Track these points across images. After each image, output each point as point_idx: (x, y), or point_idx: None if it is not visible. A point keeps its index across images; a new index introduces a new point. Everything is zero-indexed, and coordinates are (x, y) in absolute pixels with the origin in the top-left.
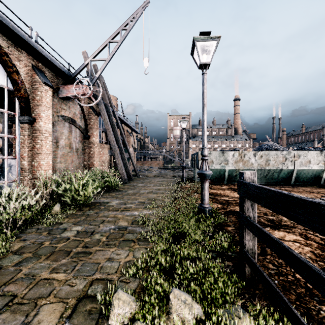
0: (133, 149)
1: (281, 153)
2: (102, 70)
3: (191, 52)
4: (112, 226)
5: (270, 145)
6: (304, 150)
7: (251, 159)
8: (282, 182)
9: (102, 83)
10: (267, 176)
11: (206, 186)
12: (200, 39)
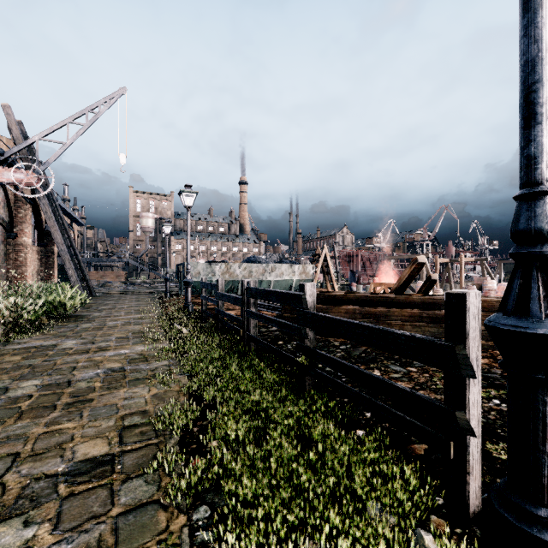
0: None
1: (262, 266)
2: (58, 156)
3: (178, 194)
4: (117, 322)
5: (255, 257)
6: (283, 262)
7: (237, 270)
8: None
9: (34, 152)
10: None
11: (189, 290)
12: (185, 191)
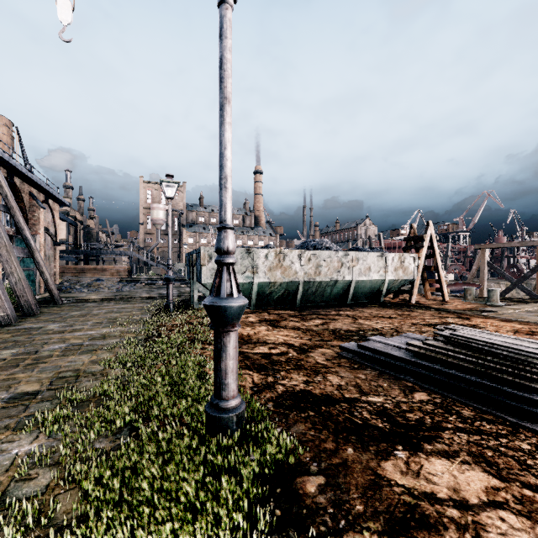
0: (52, 240)
1: (336, 255)
2: None
3: None
4: None
5: (320, 241)
6: (360, 251)
7: (295, 263)
8: (335, 301)
9: None
10: (317, 292)
11: (231, 343)
12: None
